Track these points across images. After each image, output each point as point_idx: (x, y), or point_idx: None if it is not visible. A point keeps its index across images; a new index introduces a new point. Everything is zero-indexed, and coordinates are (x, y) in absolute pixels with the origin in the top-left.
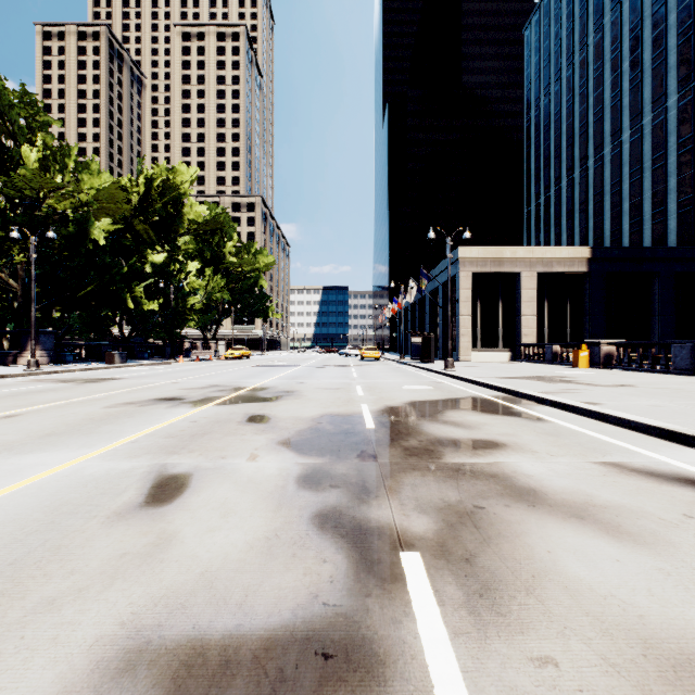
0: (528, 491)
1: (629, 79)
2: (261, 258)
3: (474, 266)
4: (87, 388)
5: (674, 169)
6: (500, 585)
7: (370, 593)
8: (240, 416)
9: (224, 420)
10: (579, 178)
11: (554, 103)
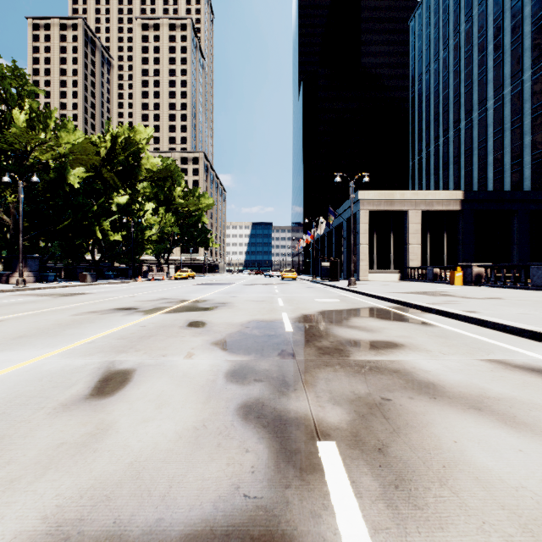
0: (428, 384)
1: (493, 59)
2: (203, 200)
3: (370, 205)
4: (61, 300)
5: (529, 129)
6: (413, 476)
7: (290, 484)
8: (182, 322)
9: (168, 325)
10: (453, 137)
11: (433, 78)
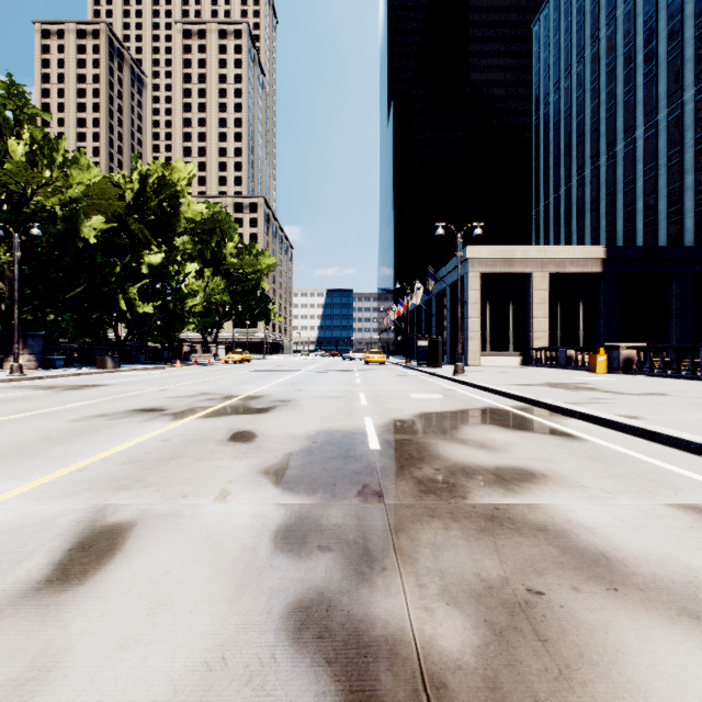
0: (597, 558)
1: (643, 73)
2: (262, 260)
3: (483, 266)
4: (64, 396)
5: (691, 166)
6: None
7: None
8: (222, 433)
9: (202, 439)
10: (590, 177)
11: (564, 100)
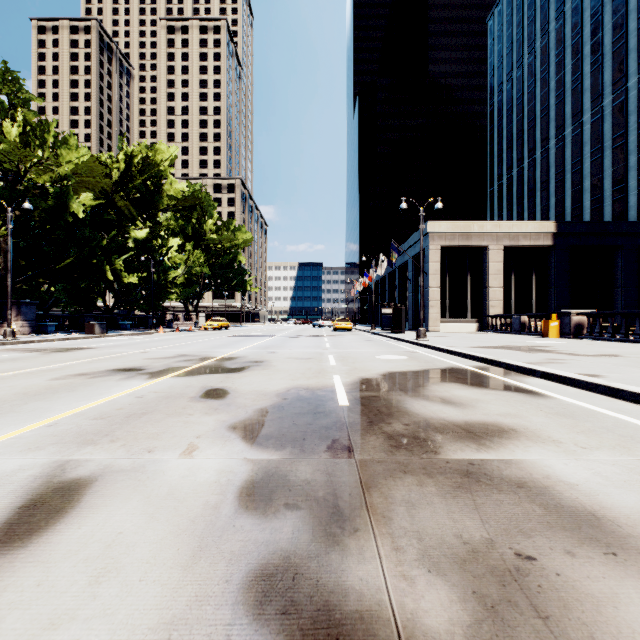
0: (586, 517)
1: (589, 63)
2: (239, 235)
3: (442, 240)
4: (50, 357)
5: (635, 148)
6: None
7: None
8: (196, 390)
9: (175, 395)
10: (540, 158)
11: (516, 88)
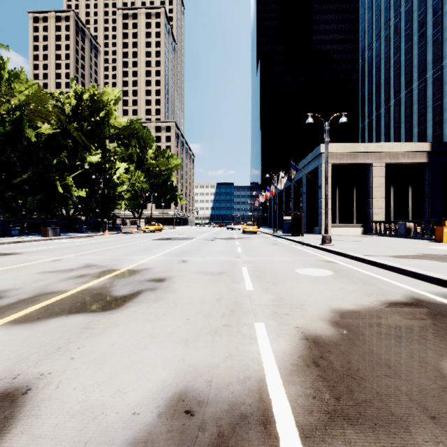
0: None
1: None
2: (171, 161)
3: (333, 159)
4: None
5: None
6: None
7: None
8: None
9: None
10: (405, 98)
11: (384, 45)
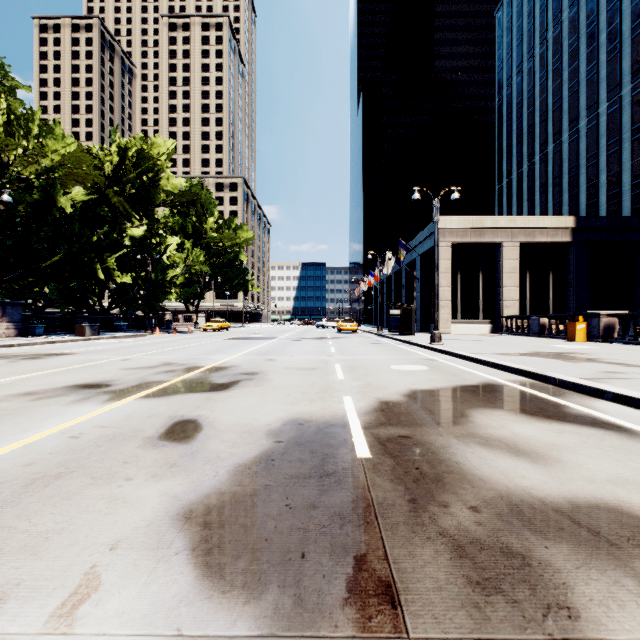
0: None
1: (606, 51)
2: (241, 234)
3: (453, 236)
4: (13, 367)
5: None
6: None
7: None
8: (158, 423)
9: (125, 434)
10: (553, 153)
11: (527, 81)
